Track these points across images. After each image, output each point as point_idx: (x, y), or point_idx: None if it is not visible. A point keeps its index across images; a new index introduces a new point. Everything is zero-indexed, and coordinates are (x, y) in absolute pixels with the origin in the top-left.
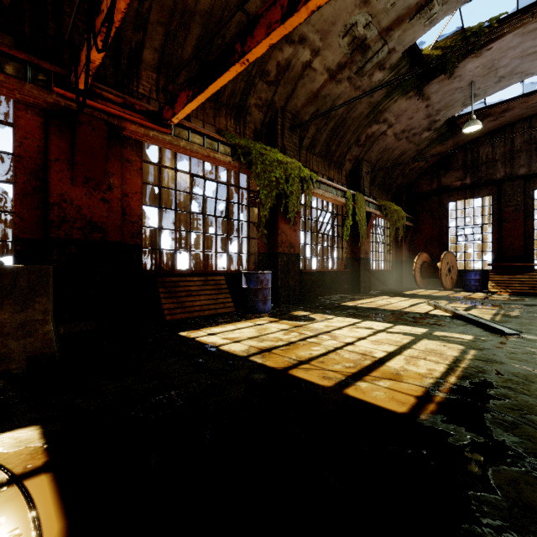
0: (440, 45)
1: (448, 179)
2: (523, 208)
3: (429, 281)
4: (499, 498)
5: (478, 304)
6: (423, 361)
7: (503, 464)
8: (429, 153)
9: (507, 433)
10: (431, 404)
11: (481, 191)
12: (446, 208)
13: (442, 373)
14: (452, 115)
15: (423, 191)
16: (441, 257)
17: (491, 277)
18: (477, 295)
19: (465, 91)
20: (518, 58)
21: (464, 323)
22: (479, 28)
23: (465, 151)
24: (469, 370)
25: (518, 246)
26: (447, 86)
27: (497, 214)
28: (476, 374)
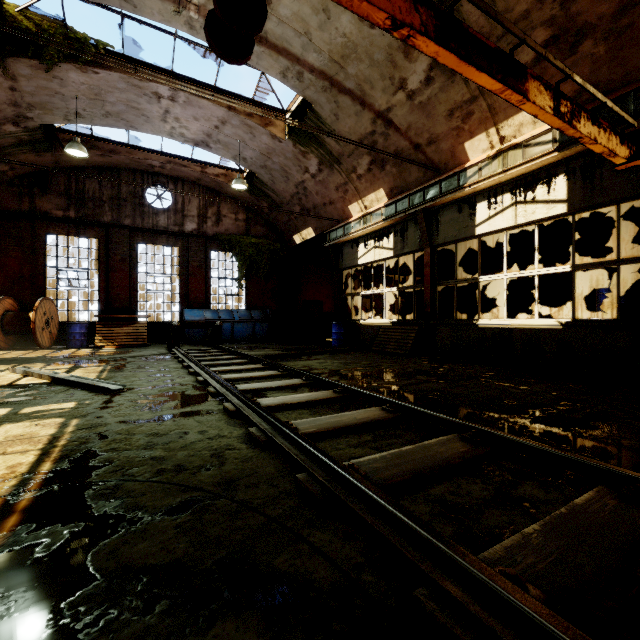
0: (34, 19)
1: (46, 203)
2: (129, 259)
3: (16, 338)
4: (99, 582)
5: (84, 362)
6: (1, 457)
7: (105, 539)
8: (16, 158)
9: (109, 501)
10: (12, 516)
11: (88, 231)
12: (44, 241)
13: (32, 464)
14: (52, 123)
15: (6, 208)
16: (36, 304)
17: (99, 330)
18: (83, 352)
19: (68, 102)
20: (124, 104)
21: (66, 388)
22: (85, 40)
23: (69, 176)
24: (70, 446)
25: (124, 297)
26: (44, 81)
27: (105, 260)
28: (78, 448)
